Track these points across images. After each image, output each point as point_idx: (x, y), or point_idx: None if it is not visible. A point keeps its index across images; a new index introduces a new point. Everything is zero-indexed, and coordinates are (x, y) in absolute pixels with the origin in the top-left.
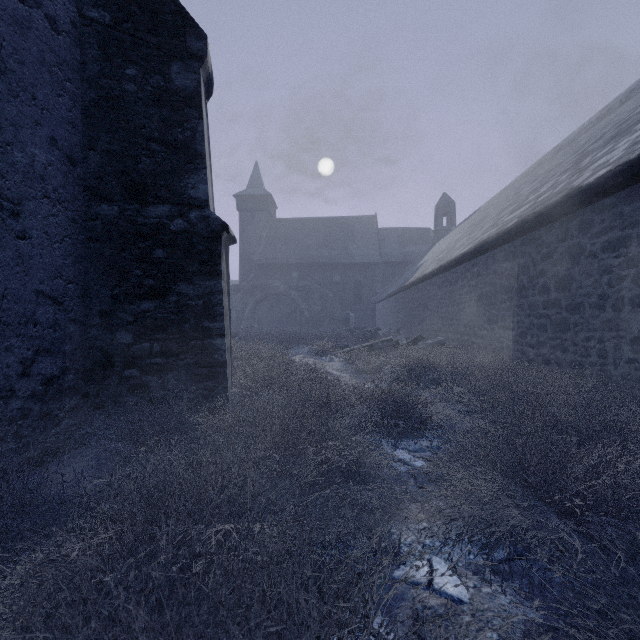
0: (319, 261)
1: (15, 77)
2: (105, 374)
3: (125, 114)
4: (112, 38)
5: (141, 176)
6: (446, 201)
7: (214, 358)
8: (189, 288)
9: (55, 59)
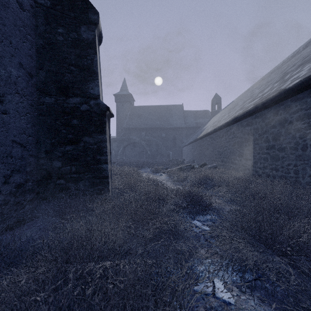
0: (155, 126)
1: (1, 32)
2: (47, 182)
3: (57, 52)
4: (51, 13)
5: (66, 83)
6: (217, 97)
7: (102, 174)
8: (90, 139)
9: (22, 23)
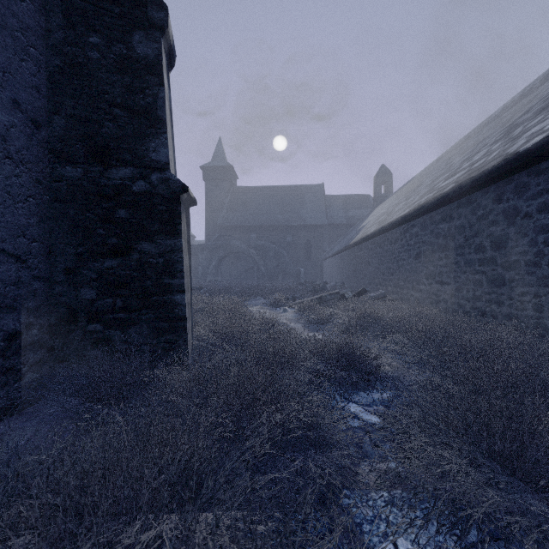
0: (274, 224)
1: None
2: (69, 329)
3: (89, 80)
4: (76, 7)
5: (104, 140)
6: (384, 171)
7: (174, 313)
8: (150, 246)
9: (18, 24)
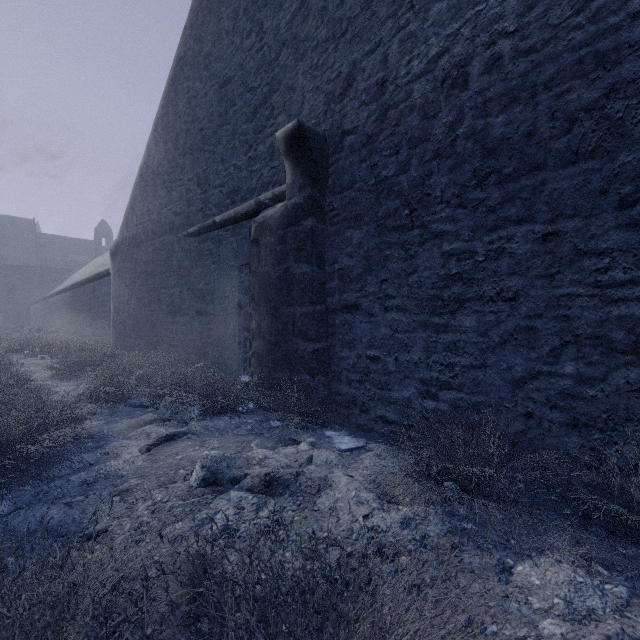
0: None
1: None
2: None
3: None
4: None
5: None
6: (104, 227)
7: None
8: None
9: None
